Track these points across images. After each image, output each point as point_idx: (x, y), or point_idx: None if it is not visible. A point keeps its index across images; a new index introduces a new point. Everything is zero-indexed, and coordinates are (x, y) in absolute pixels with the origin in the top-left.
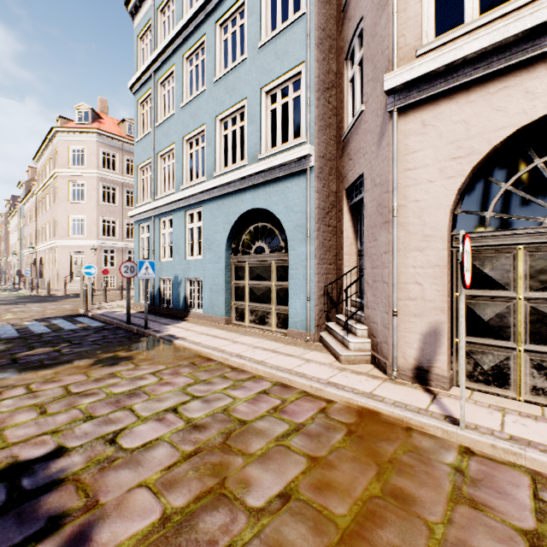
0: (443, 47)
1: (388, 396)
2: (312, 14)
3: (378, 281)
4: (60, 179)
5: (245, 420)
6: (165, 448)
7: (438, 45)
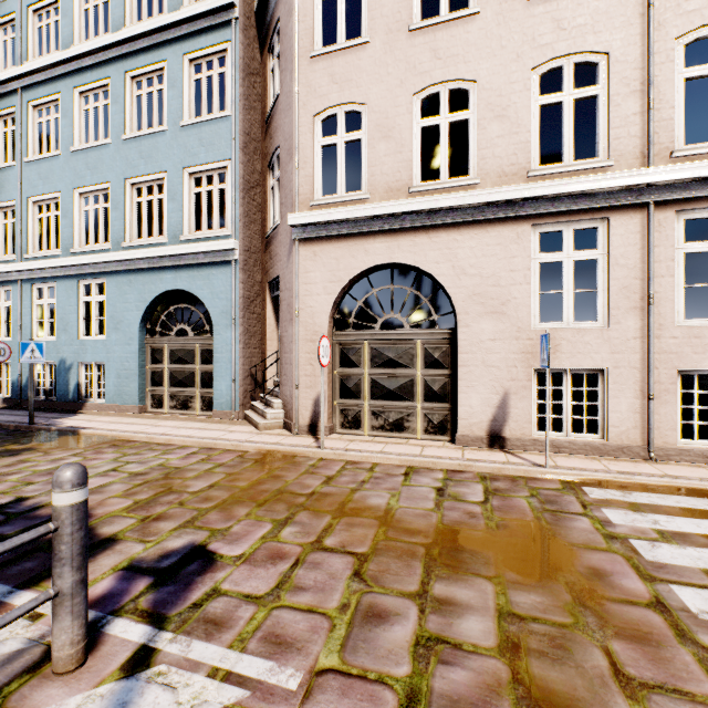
0: (326, 205)
1: (288, 442)
2: (237, 120)
3: (288, 363)
4: None
5: (180, 466)
6: (119, 485)
7: (322, 204)
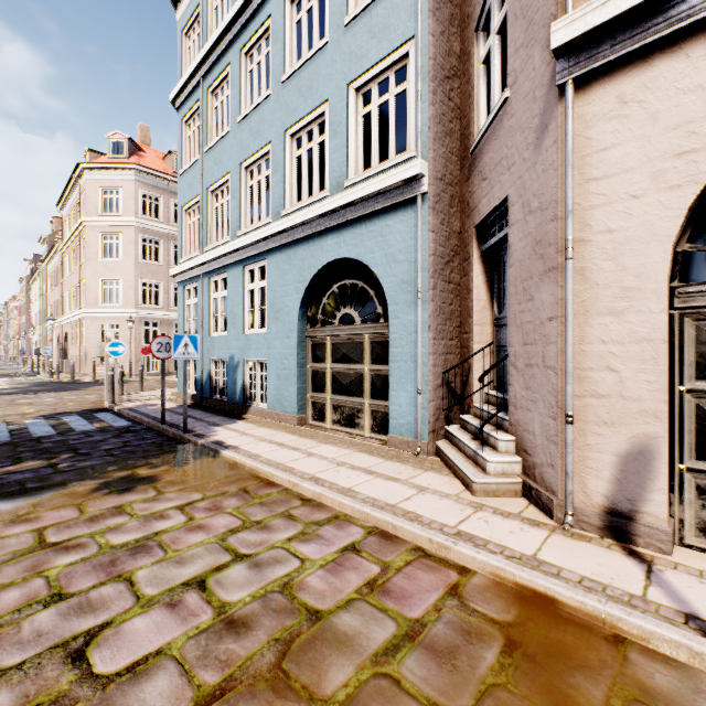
0: None
1: (566, 564)
2: None
3: (535, 365)
4: (88, 231)
5: (319, 609)
6: (168, 676)
7: None
